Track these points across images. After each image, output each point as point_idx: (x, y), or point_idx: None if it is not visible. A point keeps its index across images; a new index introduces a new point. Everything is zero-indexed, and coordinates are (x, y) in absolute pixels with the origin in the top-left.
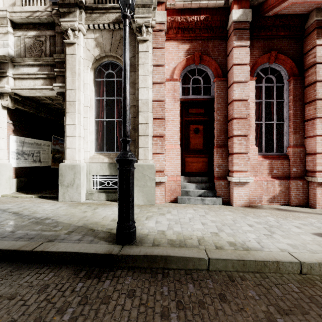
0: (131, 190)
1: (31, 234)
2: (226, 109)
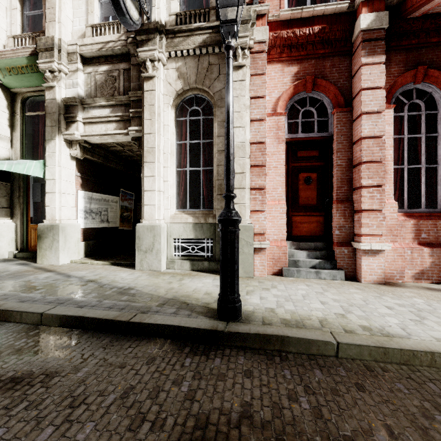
0: (236, 256)
1: (120, 305)
2: (350, 150)
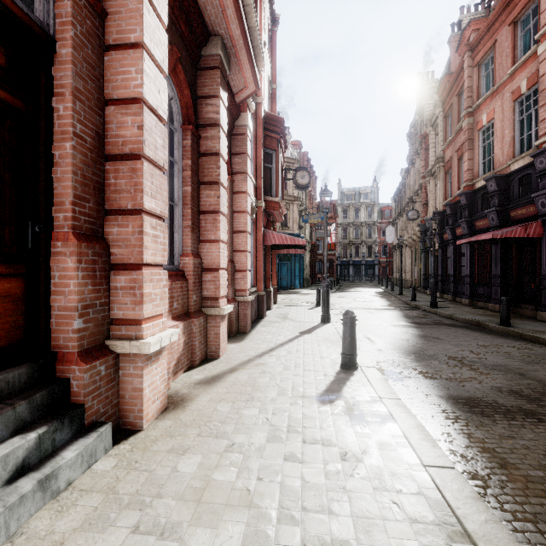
0: None
1: None
2: (100, 112)
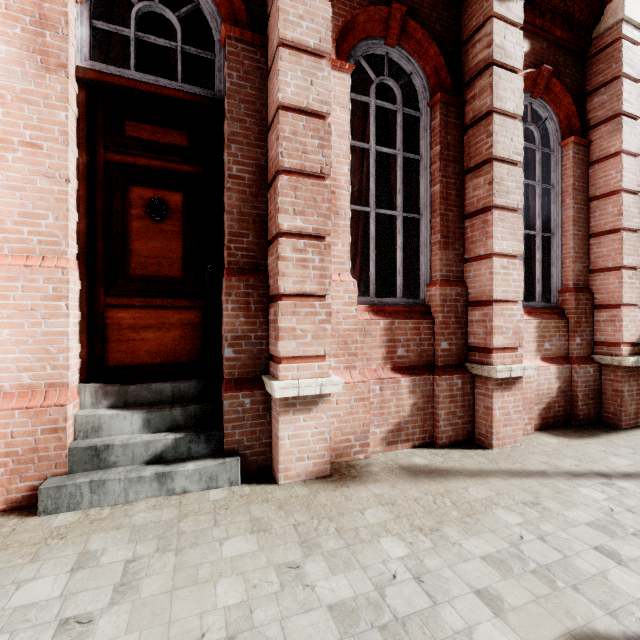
0: None
1: None
2: (261, 144)
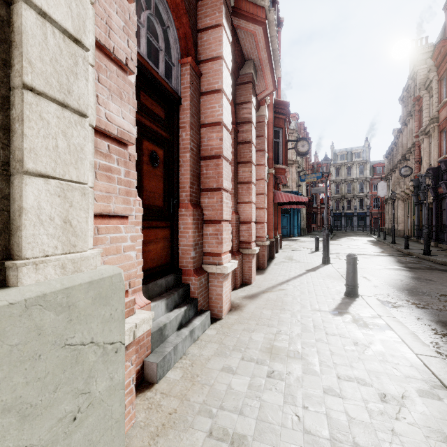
0: None
1: None
2: (198, 133)
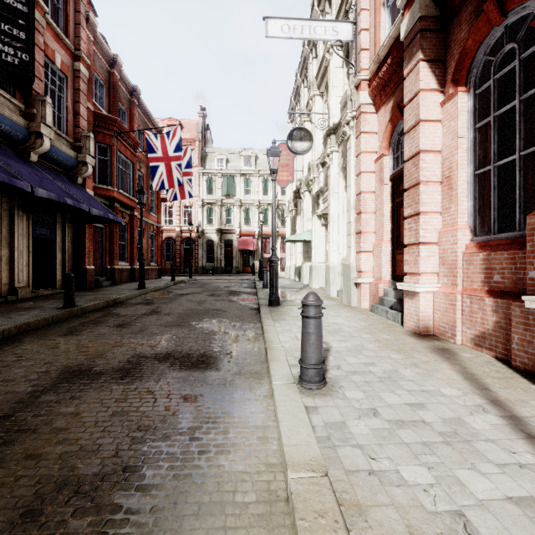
0: (272, 277)
1: None
2: None
